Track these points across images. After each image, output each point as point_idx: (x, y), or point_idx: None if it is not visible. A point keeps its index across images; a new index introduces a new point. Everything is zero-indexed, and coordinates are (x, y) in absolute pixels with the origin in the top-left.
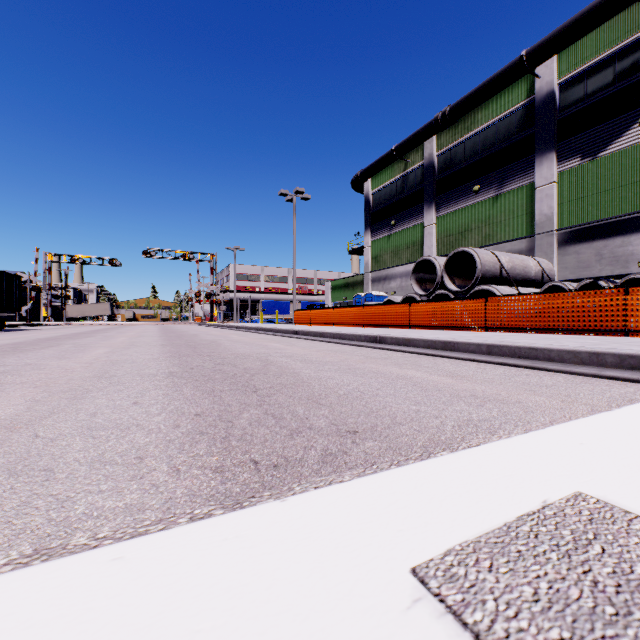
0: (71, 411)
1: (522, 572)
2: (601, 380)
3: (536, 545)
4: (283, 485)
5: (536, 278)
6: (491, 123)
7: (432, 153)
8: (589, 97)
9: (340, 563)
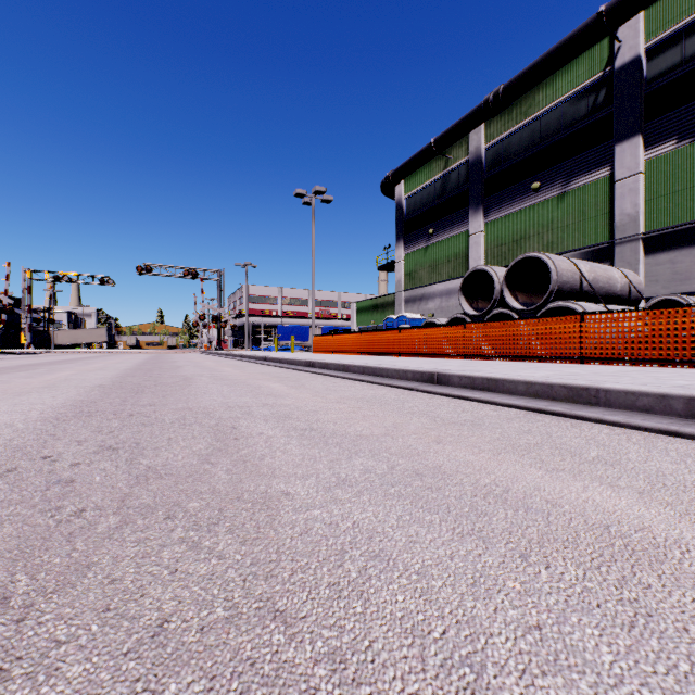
0: None
1: None
2: None
3: None
4: None
5: (622, 293)
6: (555, 104)
7: (479, 146)
8: (688, 62)
9: None
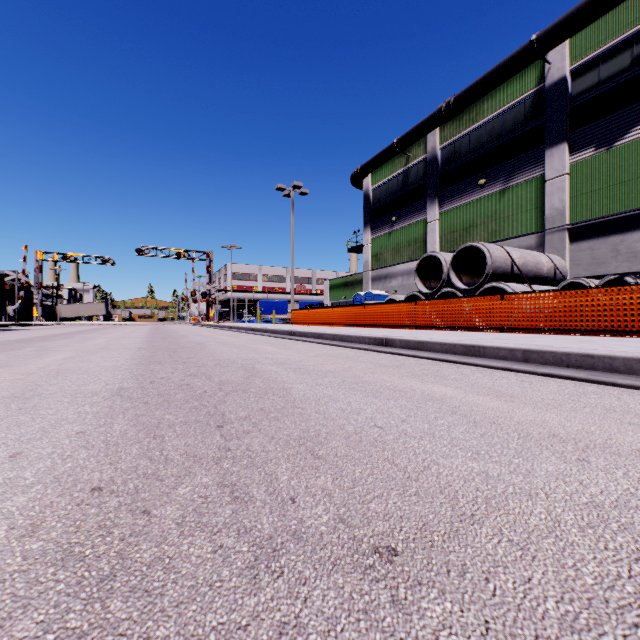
0: None
1: None
2: None
3: None
4: None
5: (548, 275)
6: (498, 113)
7: (435, 146)
8: (604, 83)
9: None
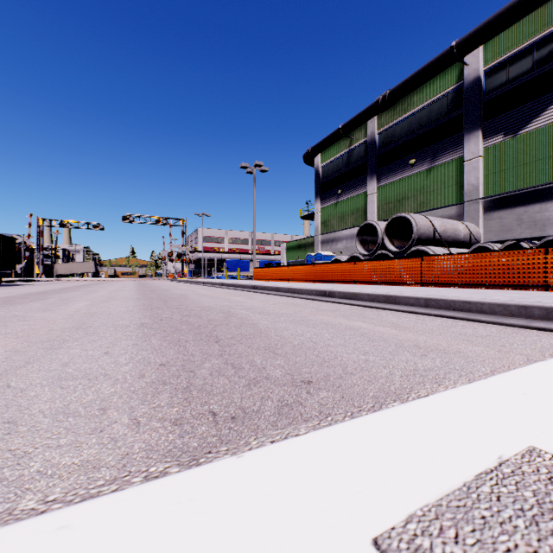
0: (45, 361)
1: (491, 544)
2: (530, 331)
3: (500, 509)
4: (240, 439)
5: (465, 240)
6: (425, 105)
7: (374, 131)
8: (511, 82)
9: (297, 532)
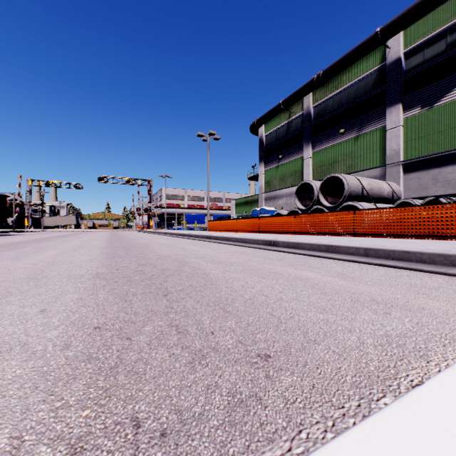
0: None
1: None
2: None
3: None
4: None
5: (388, 197)
6: (353, 83)
7: (309, 105)
8: (427, 62)
9: None
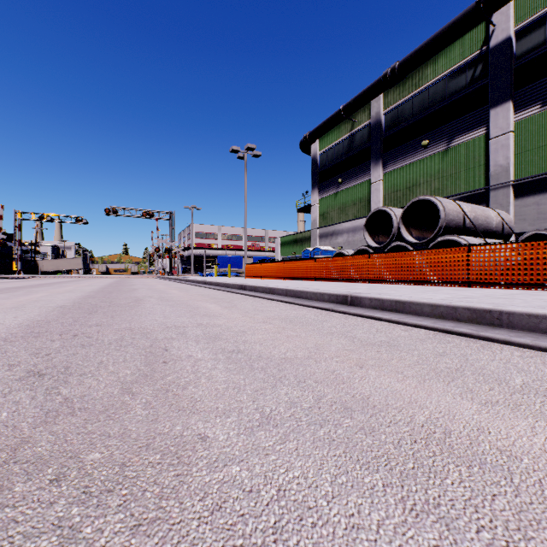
0: None
1: None
2: None
3: None
4: None
5: (497, 229)
6: (441, 77)
7: (379, 111)
8: None
9: None
